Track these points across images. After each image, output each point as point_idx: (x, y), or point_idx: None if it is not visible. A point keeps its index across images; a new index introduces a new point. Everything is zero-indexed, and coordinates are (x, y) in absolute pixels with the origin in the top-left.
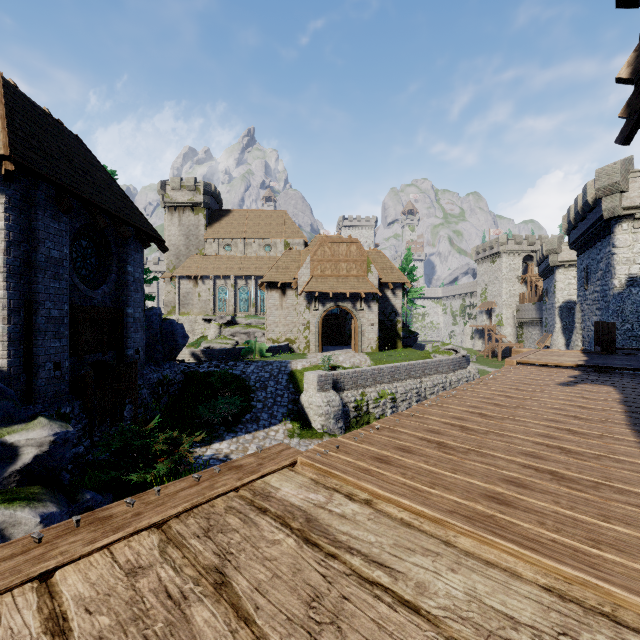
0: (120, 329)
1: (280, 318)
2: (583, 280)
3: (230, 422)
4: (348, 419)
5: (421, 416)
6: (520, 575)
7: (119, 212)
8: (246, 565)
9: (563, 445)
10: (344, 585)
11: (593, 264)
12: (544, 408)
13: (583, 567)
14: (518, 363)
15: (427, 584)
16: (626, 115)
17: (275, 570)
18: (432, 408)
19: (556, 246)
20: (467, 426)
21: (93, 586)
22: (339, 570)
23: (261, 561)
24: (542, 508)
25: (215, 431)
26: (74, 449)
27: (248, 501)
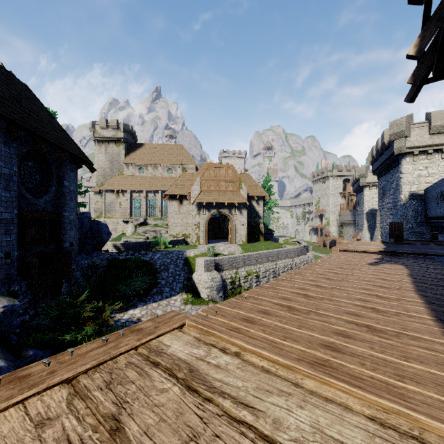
0: (58, 228)
1: (178, 220)
2: (381, 195)
3: (142, 294)
4: (226, 290)
5: (276, 288)
6: (351, 408)
7: (57, 141)
8: (138, 412)
9: (374, 306)
10: (217, 425)
11: (388, 184)
12: (359, 280)
13: (396, 400)
14: (341, 250)
15: (281, 420)
16: (412, 82)
17: (162, 415)
18: (284, 282)
19: (364, 172)
20: (308, 294)
21: (4, 439)
22: (213, 412)
23: (151, 407)
24: (362, 353)
25: (130, 301)
26: (21, 317)
27: (145, 357)
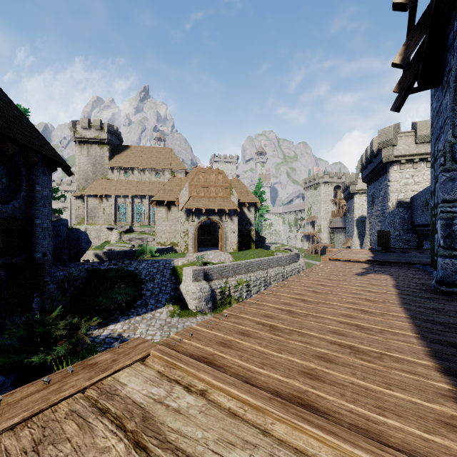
0: (29, 237)
1: (166, 227)
2: (370, 202)
3: (124, 307)
4: (215, 301)
5: (260, 303)
6: None
7: (28, 142)
8: None
9: (358, 323)
10: None
11: (376, 192)
12: (346, 293)
13: (373, 449)
14: (330, 259)
15: None
16: (398, 91)
17: None
18: (269, 296)
19: (354, 180)
20: (293, 310)
21: None
22: None
23: None
24: (343, 380)
25: (111, 315)
26: None
27: (93, 401)
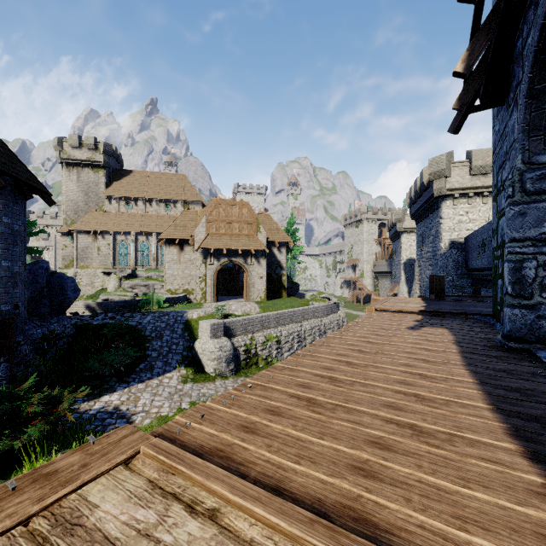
0: None
1: (178, 271)
2: (420, 243)
3: (123, 373)
4: (239, 361)
5: (294, 368)
6: None
7: None
8: None
9: (418, 392)
10: None
11: (427, 231)
12: (399, 352)
13: None
14: (376, 310)
15: None
16: (458, 107)
17: None
18: (305, 358)
19: (402, 216)
20: (335, 377)
21: None
22: None
23: None
24: (407, 477)
25: (106, 383)
26: None
27: (40, 540)
